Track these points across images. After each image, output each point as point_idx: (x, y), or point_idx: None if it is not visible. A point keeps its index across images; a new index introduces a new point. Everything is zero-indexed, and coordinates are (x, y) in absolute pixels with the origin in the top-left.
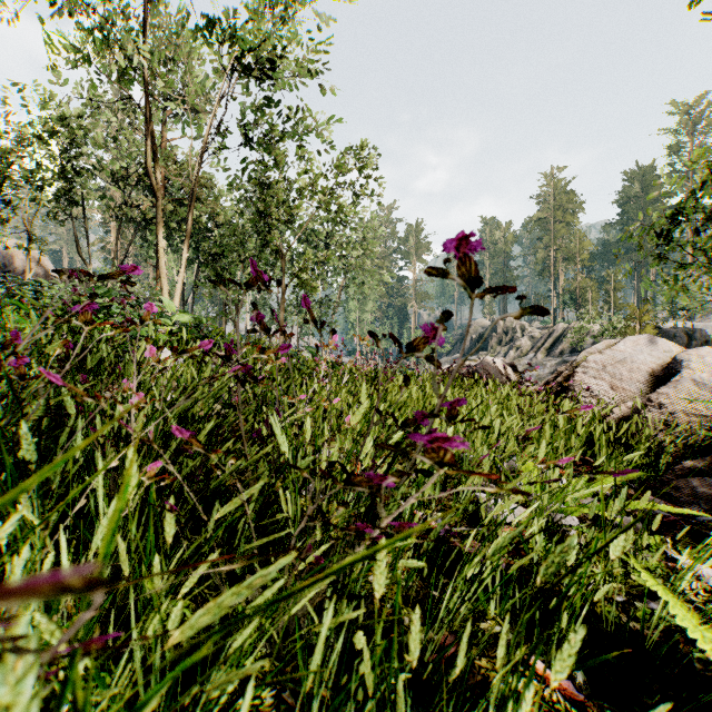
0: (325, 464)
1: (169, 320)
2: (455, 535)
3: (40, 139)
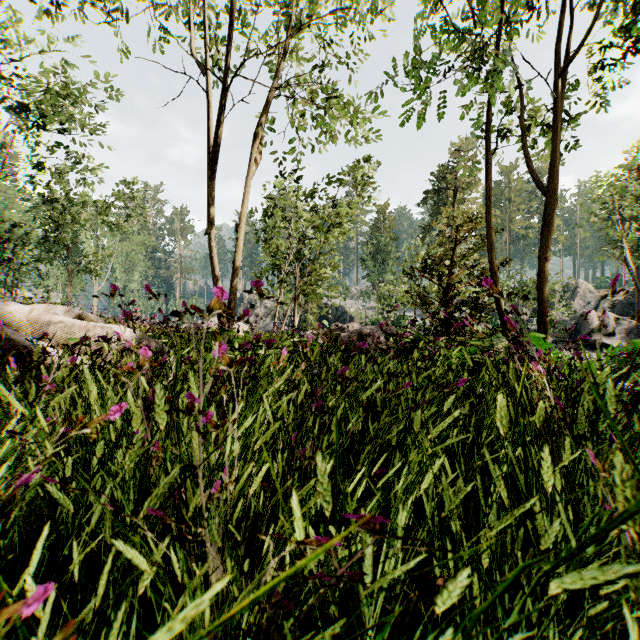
0: None
1: None
2: None
3: None
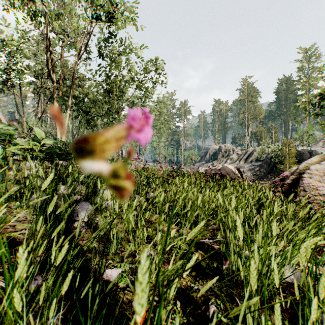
0: None
1: (37, 142)
2: None
3: None
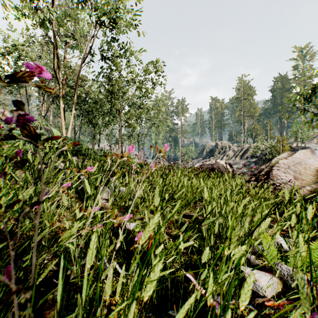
0: (108, 290)
1: (55, 141)
2: (232, 316)
3: (3, 55)
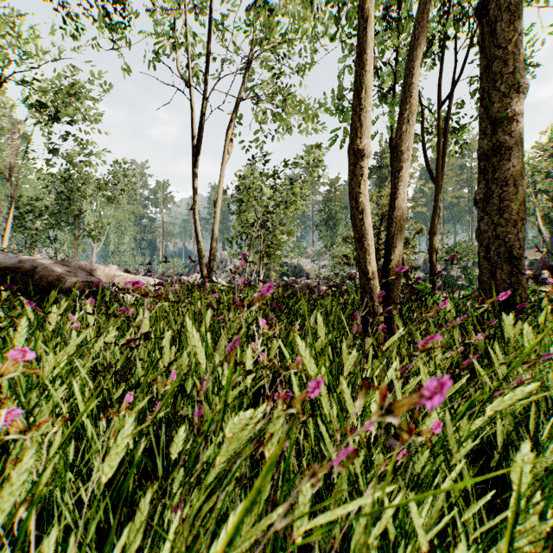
0: None
1: None
2: None
3: None
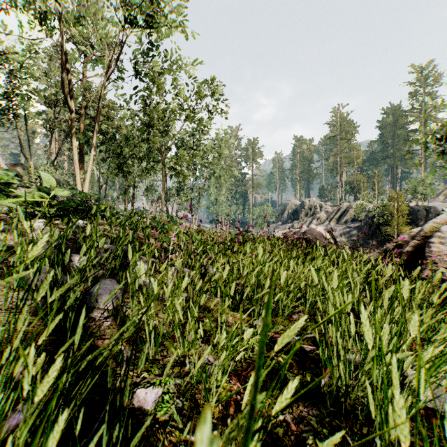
0: None
1: (44, 193)
2: None
3: None
